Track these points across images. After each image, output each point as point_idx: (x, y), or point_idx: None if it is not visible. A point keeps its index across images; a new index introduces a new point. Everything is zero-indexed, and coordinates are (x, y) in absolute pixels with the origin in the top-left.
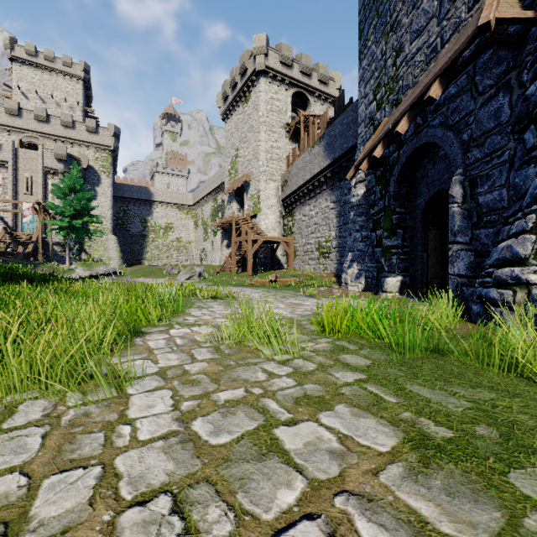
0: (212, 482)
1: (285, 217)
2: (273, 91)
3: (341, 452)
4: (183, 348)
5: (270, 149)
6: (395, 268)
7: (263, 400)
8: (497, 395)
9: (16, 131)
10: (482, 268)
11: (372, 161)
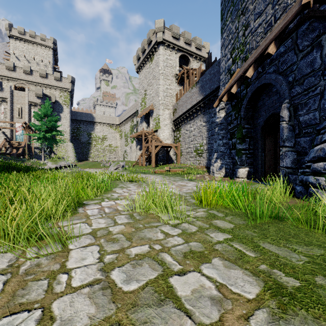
0: (123, 325)
1: (175, 131)
2: (167, 54)
3: (219, 299)
4: (109, 215)
5: (166, 90)
6: (244, 163)
7: (162, 254)
8: (325, 251)
9: (12, 80)
10: (302, 163)
11: (229, 96)
